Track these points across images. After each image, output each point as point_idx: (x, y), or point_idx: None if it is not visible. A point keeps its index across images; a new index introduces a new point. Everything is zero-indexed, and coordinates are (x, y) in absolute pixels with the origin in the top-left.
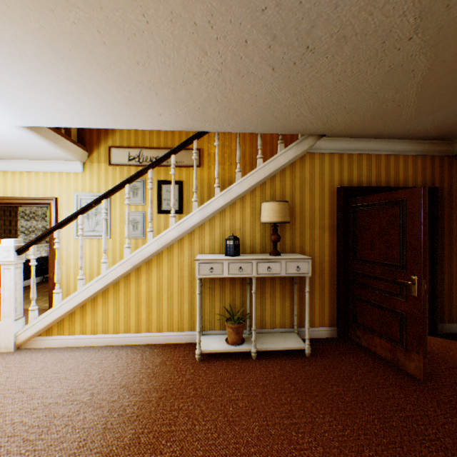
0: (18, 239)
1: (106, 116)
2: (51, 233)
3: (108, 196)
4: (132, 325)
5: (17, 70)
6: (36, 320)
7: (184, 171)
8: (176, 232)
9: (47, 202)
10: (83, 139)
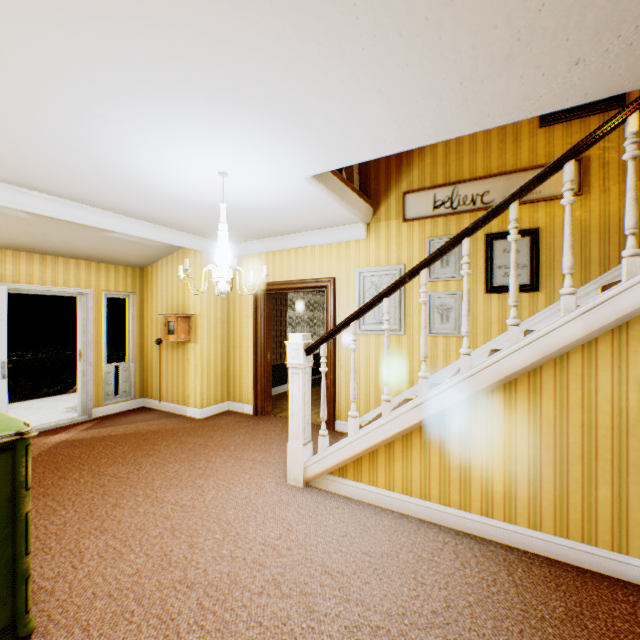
0: (305, 334)
1: (444, 111)
2: (345, 327)
3: (429, 264)
4: (473, 499)
5: (338, 50)
6: (326, 450)
7: (540, 210)
8: (577, 327)
9: (323, 284)
10: (365, 191)
